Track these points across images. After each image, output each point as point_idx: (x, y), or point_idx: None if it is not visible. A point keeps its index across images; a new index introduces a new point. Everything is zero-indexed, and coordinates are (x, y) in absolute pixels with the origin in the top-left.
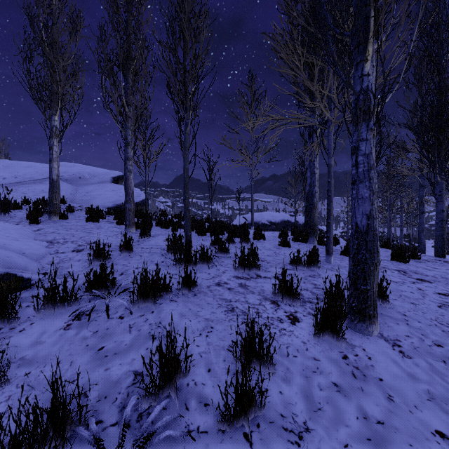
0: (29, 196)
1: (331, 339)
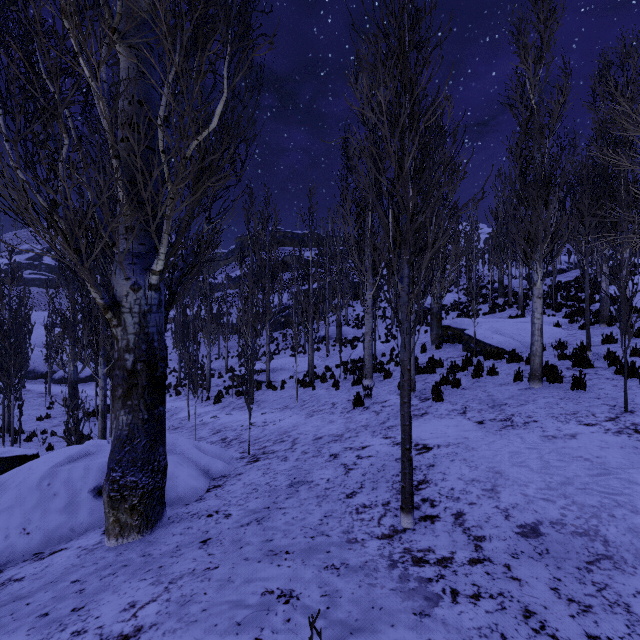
0: (639, 302)
1: (517, 381)
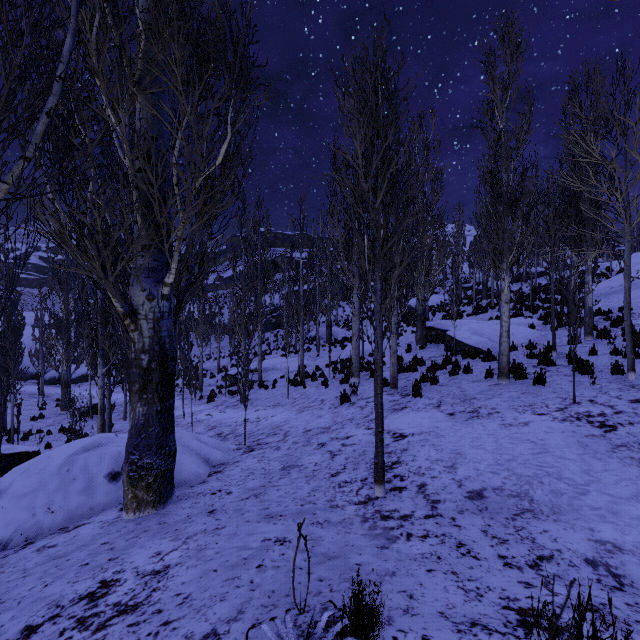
0: (608, 305)
1: (488, 378)
